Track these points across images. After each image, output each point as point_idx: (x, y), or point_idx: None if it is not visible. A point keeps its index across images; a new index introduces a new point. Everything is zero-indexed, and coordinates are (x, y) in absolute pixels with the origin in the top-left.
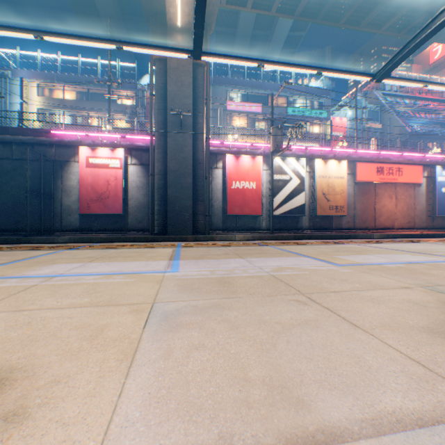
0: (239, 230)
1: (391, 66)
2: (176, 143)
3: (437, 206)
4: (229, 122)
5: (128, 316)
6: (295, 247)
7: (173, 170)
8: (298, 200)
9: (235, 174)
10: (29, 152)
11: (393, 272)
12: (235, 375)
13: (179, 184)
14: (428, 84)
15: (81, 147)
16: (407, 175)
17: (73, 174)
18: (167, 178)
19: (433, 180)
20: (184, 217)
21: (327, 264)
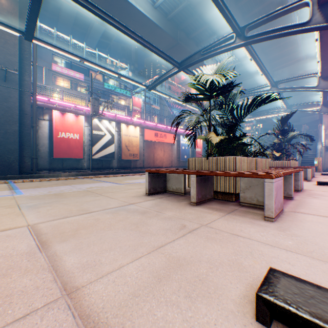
0: (65, 170)
1: (154, 85)
2: (0, 93)
3: (181, 155)
4: (55, 81)
5: (7, 209)
6: (104, 178)
7: None
8: (111, 149)
9: (61, 126)
10: None
11: (141, 184)
12: (68, 210)
13: (3, 130)
14: (171, 97)
15: None
16: (169, 139)
17: None
18: None
19: (180, 142)
20: (9, 160)
21: (116, 184)
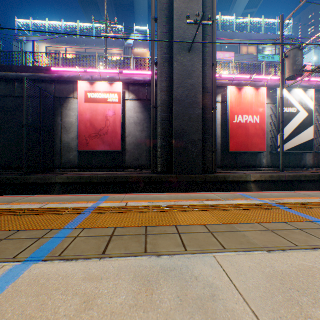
0: (238, 168)
1: None
2: (183, 68)
3: None
4: None
5: None
6: None
7: (180, 99)
8: (306, 135)
9: (237, 107)
10: (25, 82)
11: None
12: None
13: (186, 116)
14: None
15: (79, 81)
16: None
17: (72, 110)
18: (173, 108)
19: None
20: (192, 154)
21: None
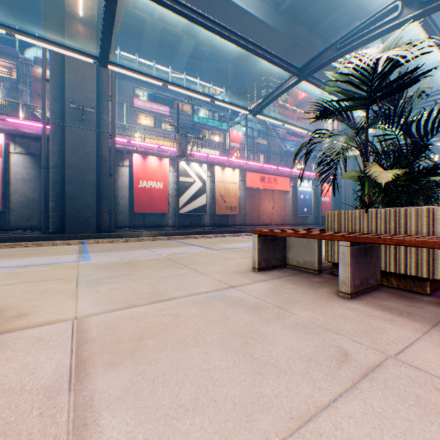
0: (147, 227)
1: (261, 107)
2: (77, 137)
3: (298, 208)
4: (136, 119)
5: (62, 284)
6: (192, 240)
7: (73, 164)
8: (201, 201)
9: (143, 173)
10: None
11: (244, 251)
12: (136, 293)
13: (80, 180)
14: (285, 123)
15: None
16: (281, 184)
17: None
18: (66, 173)
19: (296, 189)
20: (87, 215)
21: (208, 249)
